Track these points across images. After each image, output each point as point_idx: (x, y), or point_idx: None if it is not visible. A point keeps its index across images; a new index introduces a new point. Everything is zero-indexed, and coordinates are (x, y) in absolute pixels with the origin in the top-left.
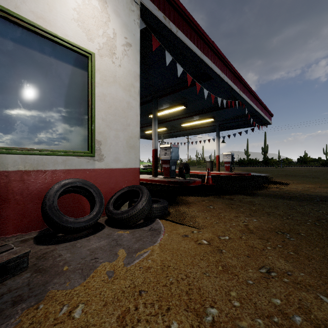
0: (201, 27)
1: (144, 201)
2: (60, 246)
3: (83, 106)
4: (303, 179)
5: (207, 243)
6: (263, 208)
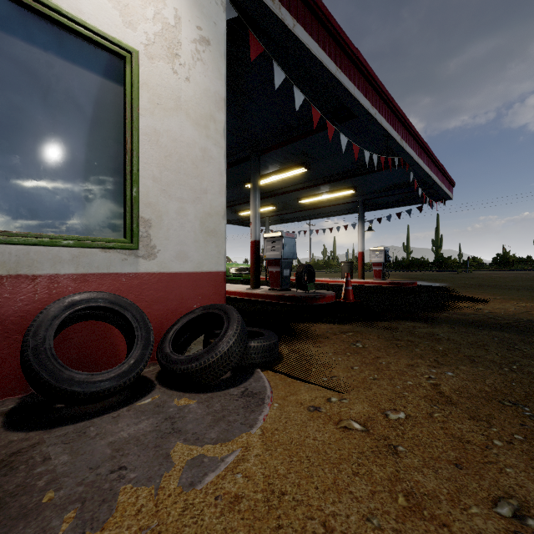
0: (336, 21)
1: (232, 337)
2: (54, 433)
3: (116, 152)
4: (510, 293)
5: (362, 427)
6: (457, 347)
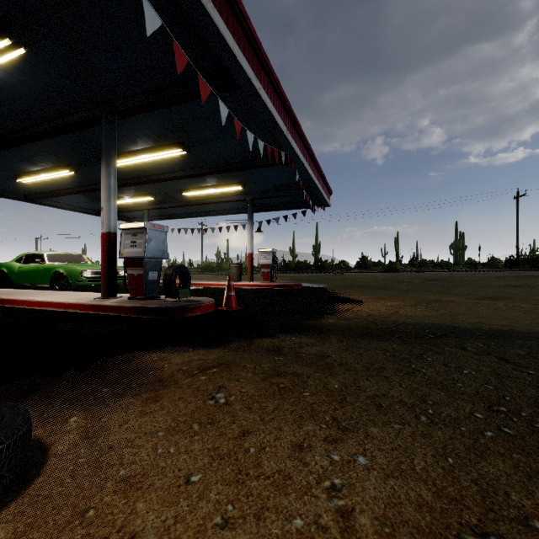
0: None
1: None
2: None
3: None
4: (376, 292)
5: None
6: (355, 379)
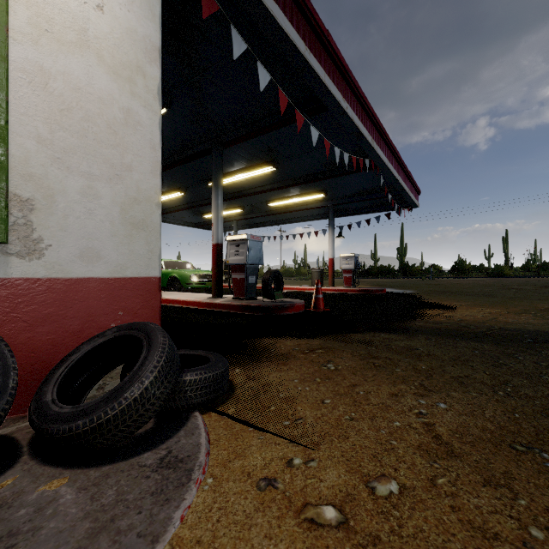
0: None
1: (150, 373)
2: None
3: None
4: (473, 299)
5: (338, 518)
6: (441, 365)
